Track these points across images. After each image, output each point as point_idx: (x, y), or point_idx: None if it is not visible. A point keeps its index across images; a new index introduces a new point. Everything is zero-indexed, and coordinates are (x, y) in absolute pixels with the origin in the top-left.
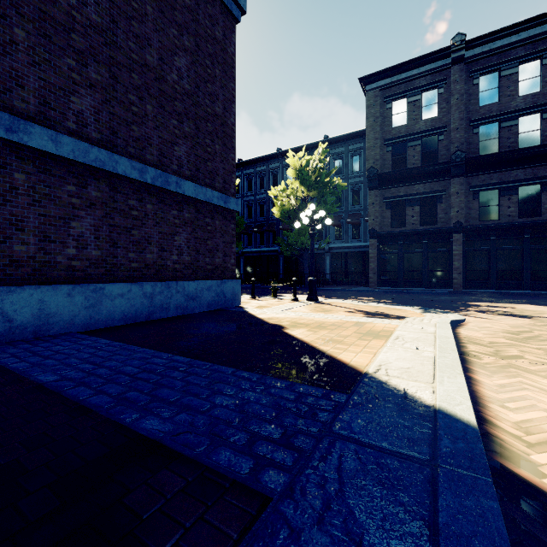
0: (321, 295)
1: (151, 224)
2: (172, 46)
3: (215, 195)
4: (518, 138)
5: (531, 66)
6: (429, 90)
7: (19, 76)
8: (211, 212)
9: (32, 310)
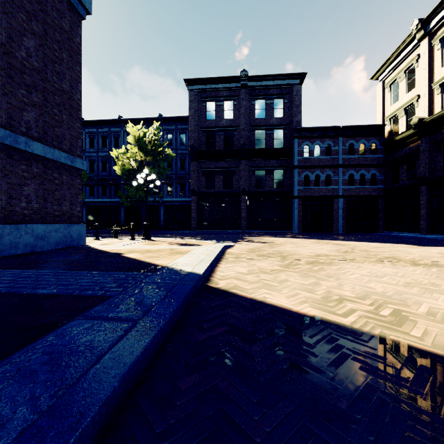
0: (155, 236)
1: None
2: (21, 28)
3: (63, 155)
4: (274, 142)
5: (279, 101)
6: (228, 100)
7: None
8: (59, 168)
9: None
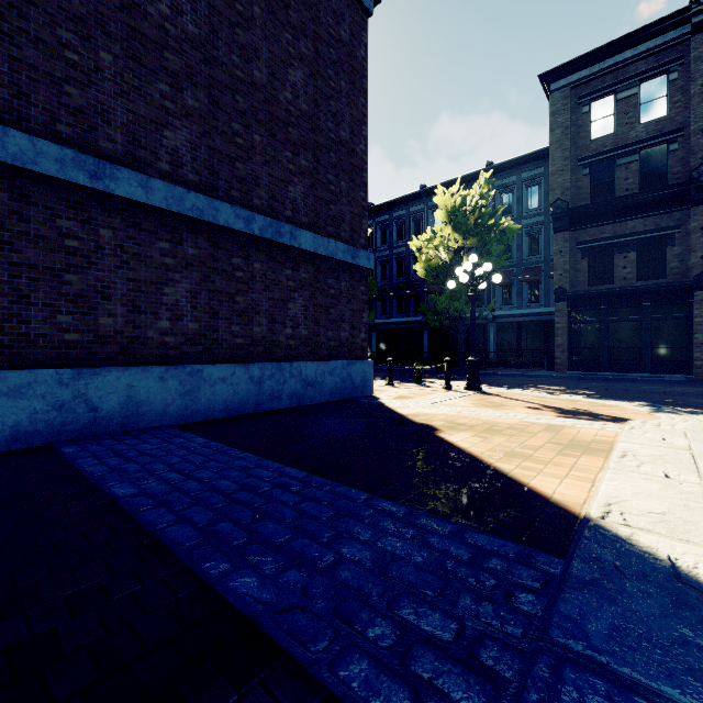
0: (484, 381)
1: (259, 288)
2: (285, 56)
3: (340, 247)
4: None
5: None
6: (652, 77)
7: (105, 110)
8: (335, 270)
9: (120, 397)
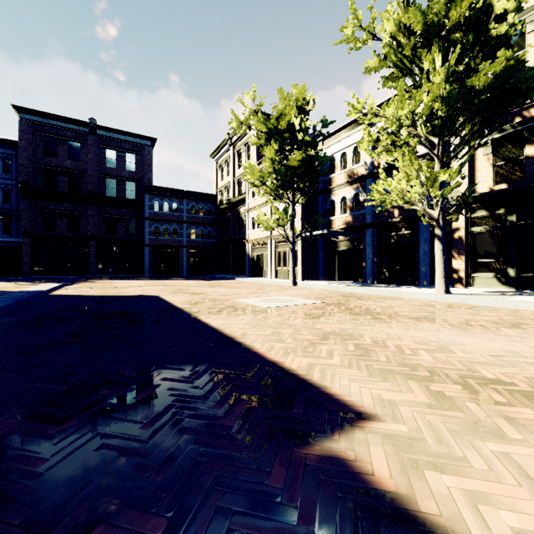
0: None
1: None
2: None
3: None
4: (126, 192)
5: (132, 156)
6: (74, 142)
7: None
8: None
9: None
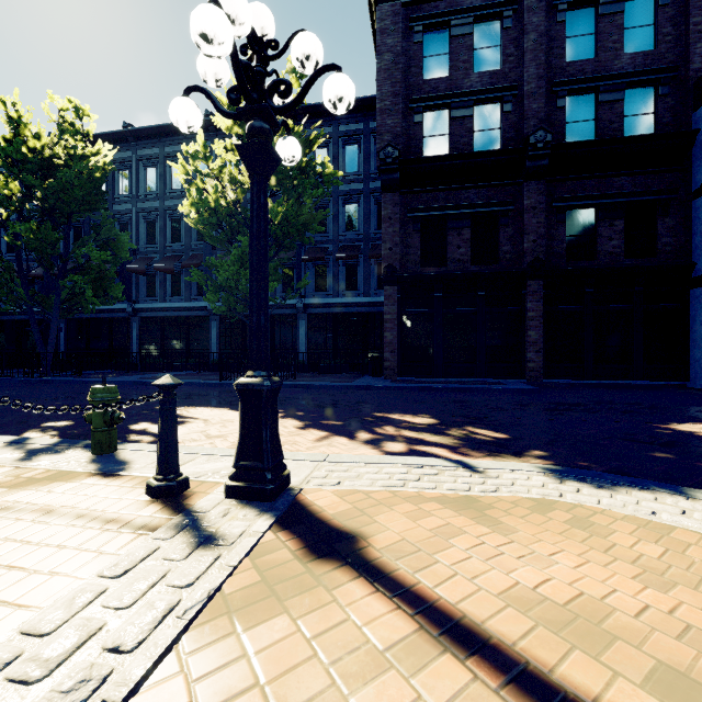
0: (294, 408)
1: None
2: None
3: None
4: (623, 124)
5: (641, 6)
6: (487, 19)
7: None
8: None
9: None
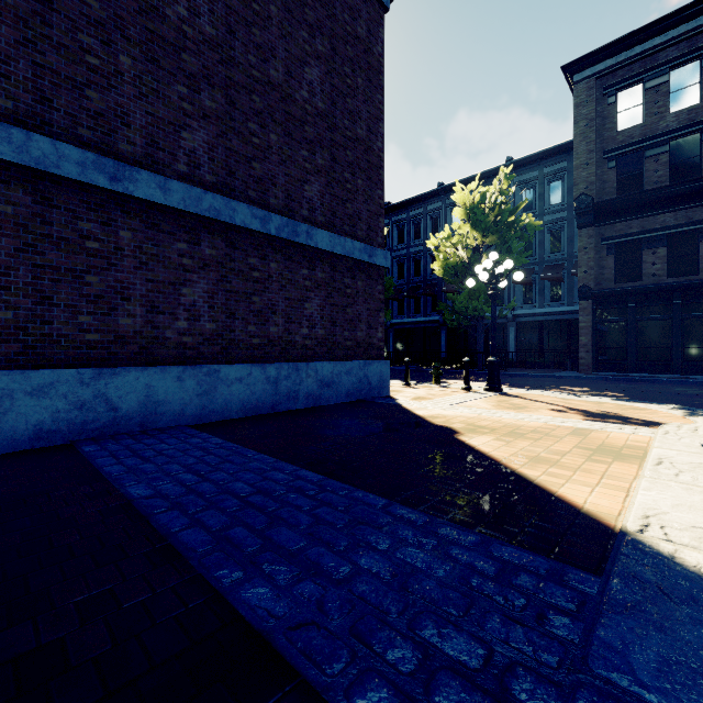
0: (504, 382)
1: (276, 288)
2: (301, 54)
3: (357, 246)
4: None
5: None
6: (684, 64)
7: (124, 113)
8: (351, 270)
9: (139, 397)
